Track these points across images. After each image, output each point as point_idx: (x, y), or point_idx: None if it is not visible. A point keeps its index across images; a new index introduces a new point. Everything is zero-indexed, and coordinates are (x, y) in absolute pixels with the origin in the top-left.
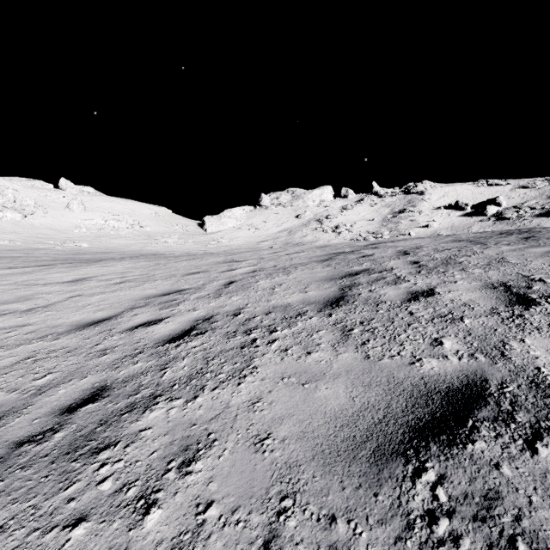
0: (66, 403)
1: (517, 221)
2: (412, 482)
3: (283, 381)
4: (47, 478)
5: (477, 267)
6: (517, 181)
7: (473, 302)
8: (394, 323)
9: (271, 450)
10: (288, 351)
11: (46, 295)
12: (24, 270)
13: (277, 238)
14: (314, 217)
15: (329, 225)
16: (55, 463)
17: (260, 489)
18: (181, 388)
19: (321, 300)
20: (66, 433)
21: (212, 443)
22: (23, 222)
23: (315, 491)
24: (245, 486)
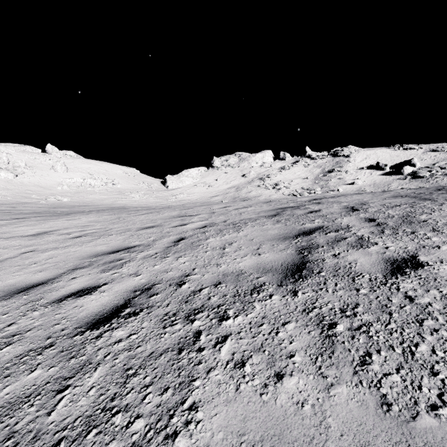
0: None
1: (430, 179)
2: None
3: None
4: None
5: None
6: (428, 146)
7: None
8: (393, 316)
9: None
10: (245, 368)
11: (2, 250)
12: None
13: (226, 193)
14: (257, 176)
15: (270, 183)
16: None
17: None
18: None
19: (279, 267)
20: None
21: None
22: (15, 180)
23: None
24: None
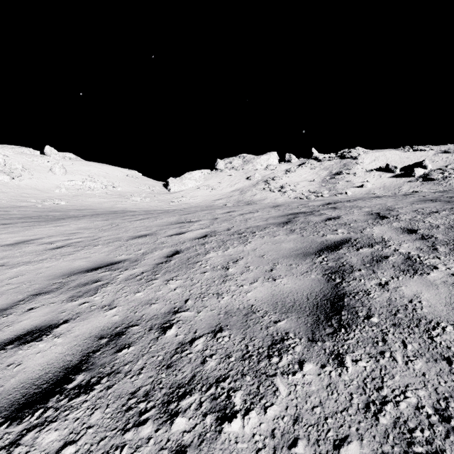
0: None
1: (443, 181)
2: None
3: None
4: None
5: None
6: (439, 147)
7: None
8: None
9: None
10: None
11: None
12: None
13: (230, 197)
14: (262, 179)
15: (275, 185)
16: None
17: None
18: None
19: (304, 302)
20: None
21: None
22: (11, 183)
23: None
24: None
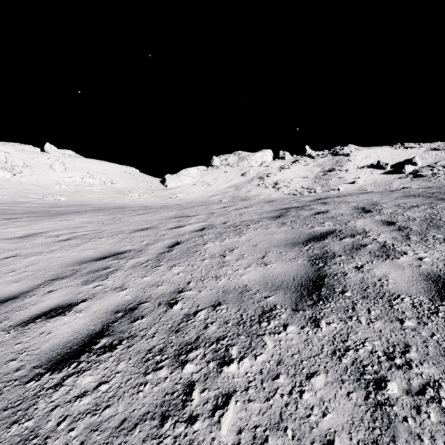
0: None
1: (432, 178)
2: None
3: None
4: None
5: None
6: (429, 144)
7: None
8: None
9: None
10: None
11: None
12: None
13: (225, 193)
14: (256, 175)
15: (270, 182)
16: None
17: None
18: None
19: (291, 282)
20: None
21: None
22: (12, 179)
23: None
24: None
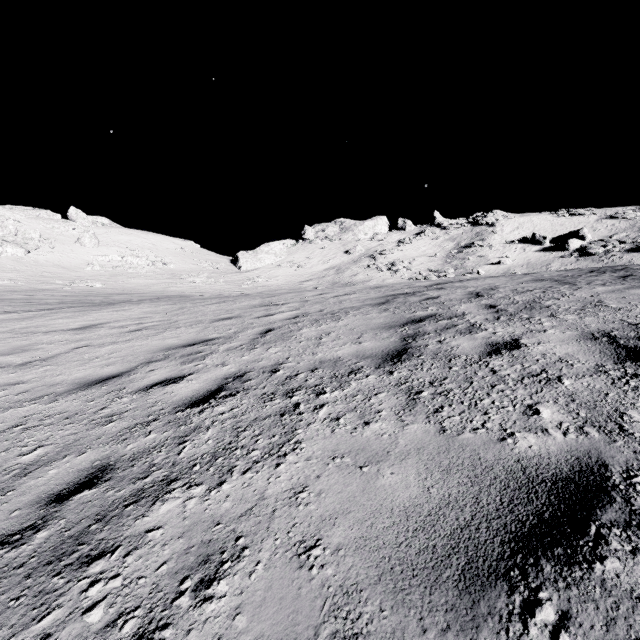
0: (56, 488)
1: (605, 257)
2: (522, 623)
3: (334, 463)
4: (18, 601)
5: (569, 313)
6: (604, 211)
7: (571, 358)
8: (473, 384)
9: (320, 565)
10: (340, 421)
11: (47, 345)
12: (24, 315)
13: (322, 277)
14: (366, 253)
15: (384, 262)
16: (31, 578)
17: (307, 628)
18: (203, 470)
19: (379, 353)
20: (51, 532)
21: (241, 553)
22: (26, 258)
23: (385, 633)
24: (285, 623)
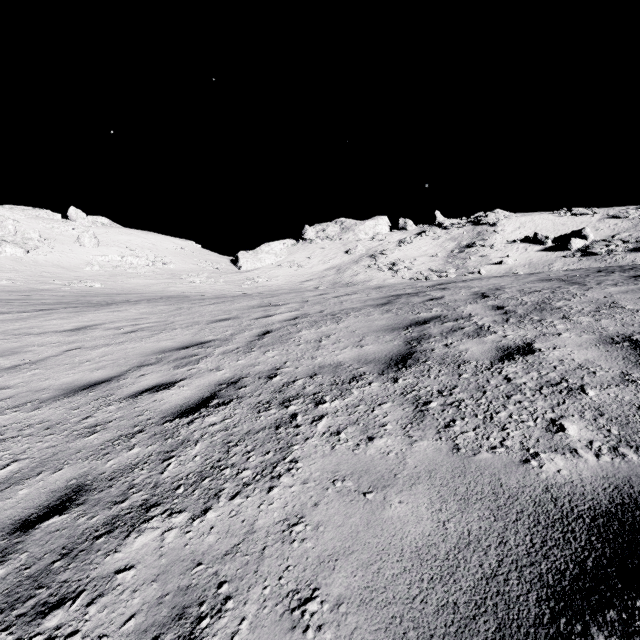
0: (23, 513)
1: (608, 257)
2: None
3: (334, 487)
4: None
5: (583, 314)
6: (606, 210)
7: (592, 364)
8: (486, 394)
9: (317, 627)
10: (340, 435)
11: (38, 347)
12: (18, 315)
13: (323, 277)
14: (366, 253)
15: (385, 262)
16: None
17: None
18: (187, 494)
19: (382, 357)
20: (8, 570)
21: (223, 605)
22: (25, 258)
23: None
24: None
